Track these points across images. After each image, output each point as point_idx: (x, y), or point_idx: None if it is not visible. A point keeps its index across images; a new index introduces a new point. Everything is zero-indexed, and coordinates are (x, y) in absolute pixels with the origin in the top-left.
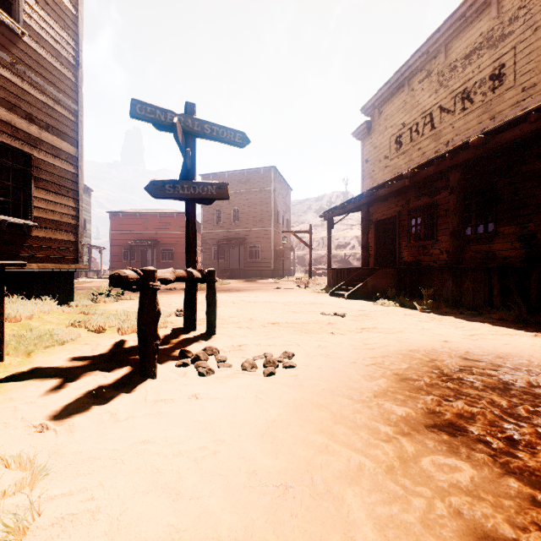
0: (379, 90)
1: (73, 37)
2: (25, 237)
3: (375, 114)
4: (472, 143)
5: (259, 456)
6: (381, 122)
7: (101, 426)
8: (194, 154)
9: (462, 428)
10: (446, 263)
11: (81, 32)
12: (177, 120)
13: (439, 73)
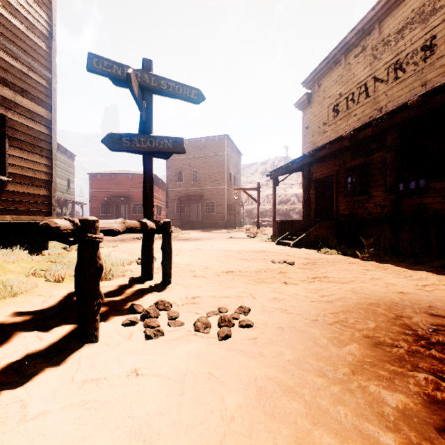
0: (318, 66)
1: (47, 12)
2: None
3: (315, 87)
4: (412, 104)
5: None
6: (320, 94)
7: None
8: (151, 109)
9: None
10: (380, 215)
11: (54, 8)
12: (132, 71)
13: (374, 47)
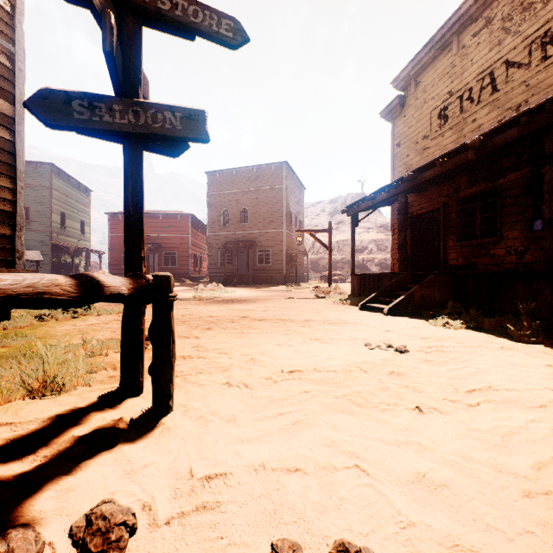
0: (416, 55)
1: None
2: None
3: (410, 86)
4: None
5: None
6: (418, 95)
7: None
8: (138, 48)
9: None
10: (516, 266)
11: None
12: None
13: (505, 17)
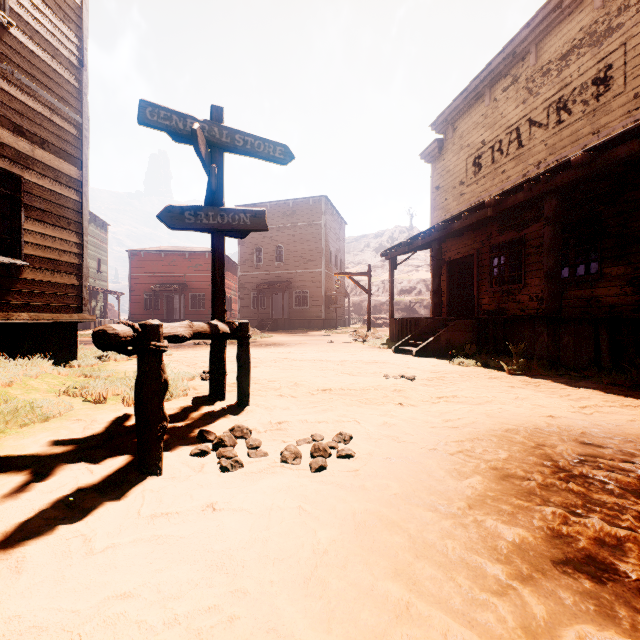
0: (453, 101)
1: (76, 32)
2: (13, 280)
3: (448, 131)
4: (575, 161)
5: (300, 629)
6: (456, 141)
7: (65, 562)
8: (222, 172)
9: (609, 565)
10: (537, 312)
11: (86, 26)
12: (199, 126)
13: (529, 78)
